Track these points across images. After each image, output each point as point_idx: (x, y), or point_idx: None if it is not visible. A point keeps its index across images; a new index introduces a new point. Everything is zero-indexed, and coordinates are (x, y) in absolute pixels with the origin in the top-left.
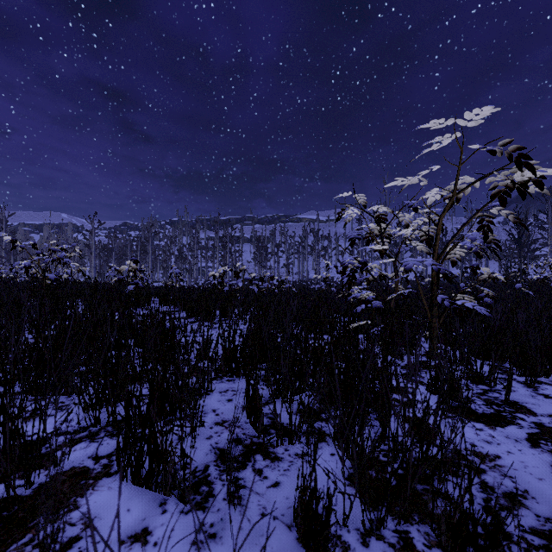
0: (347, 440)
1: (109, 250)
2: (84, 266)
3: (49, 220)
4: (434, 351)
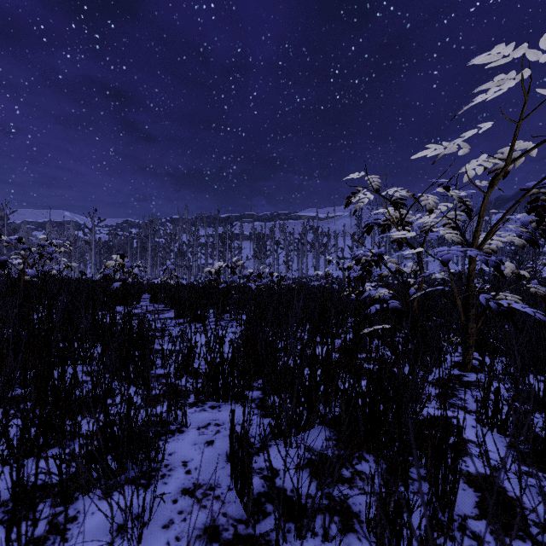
0: (395, 543)
1: (109, 247)
2: (85, 263)
3: (49, 217)
4: (469, 362)
